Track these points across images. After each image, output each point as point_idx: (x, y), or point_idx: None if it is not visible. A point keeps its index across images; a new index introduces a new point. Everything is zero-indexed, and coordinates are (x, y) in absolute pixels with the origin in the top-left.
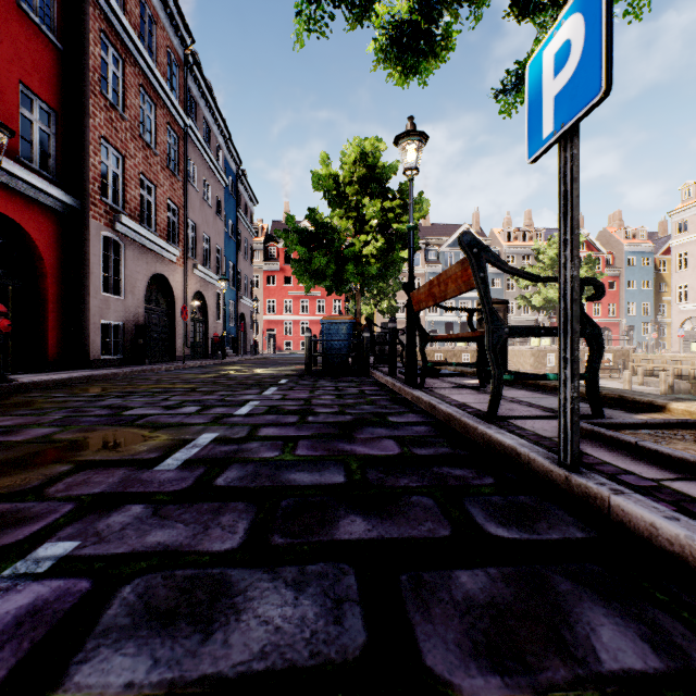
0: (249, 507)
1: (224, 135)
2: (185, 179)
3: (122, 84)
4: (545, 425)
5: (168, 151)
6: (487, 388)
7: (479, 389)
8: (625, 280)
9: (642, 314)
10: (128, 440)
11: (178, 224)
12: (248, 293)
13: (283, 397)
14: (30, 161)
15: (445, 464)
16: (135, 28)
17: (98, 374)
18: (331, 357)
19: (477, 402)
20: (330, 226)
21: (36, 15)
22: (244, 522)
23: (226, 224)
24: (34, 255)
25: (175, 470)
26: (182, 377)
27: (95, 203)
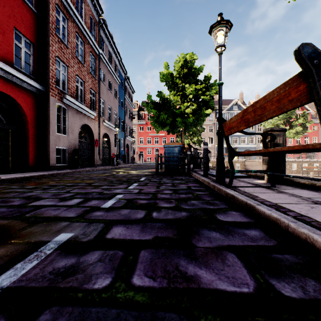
0: None
1: (118, 59)
2: (99, 79)
3: (67, 31)
4: None
5: (91, 66)
6: (277, 188)
7: (272, 189)
8: None
9: None
10: None
11: (96, 100)
12: (130, 134)
13: (139, 191)
14: (20, 67)
15: None
16: (73, 4)
17: (48, 174)
18: (169, 165)
19: (287, 203)
20: (168, 100)
21: None
22: None
23: (119, 102)
24: (22, 114)
25: None
26: (90, 176)
27: (52, 89)
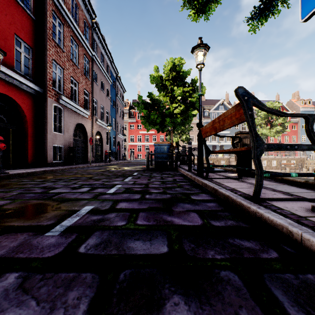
0: (94, 279)
1: (110, 60)
2: (92, 80)
3: (62, 35)
4: (293, 206)
5: (84, 67)
6: (242, 179)
7: (238, 179)
8: (301, 124)
9: (309, 141)
10: (42, 210)
11: (89, 100)
12: (121, 132)
13: (134, 182)
14: (20, 71)
15: (235, 236)
16: (69, 10)
17: (48, 170)
18: (159, 161)
19: (241, 188)
20: (158, 100)
21: (22, 3)
22: (85, 301)
23: (111, 101)
24: (22, 114)
25: (57, 236)
26: (87, 171)
27: (50, 90)
